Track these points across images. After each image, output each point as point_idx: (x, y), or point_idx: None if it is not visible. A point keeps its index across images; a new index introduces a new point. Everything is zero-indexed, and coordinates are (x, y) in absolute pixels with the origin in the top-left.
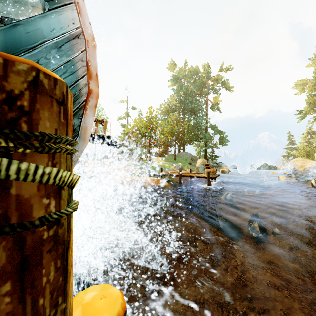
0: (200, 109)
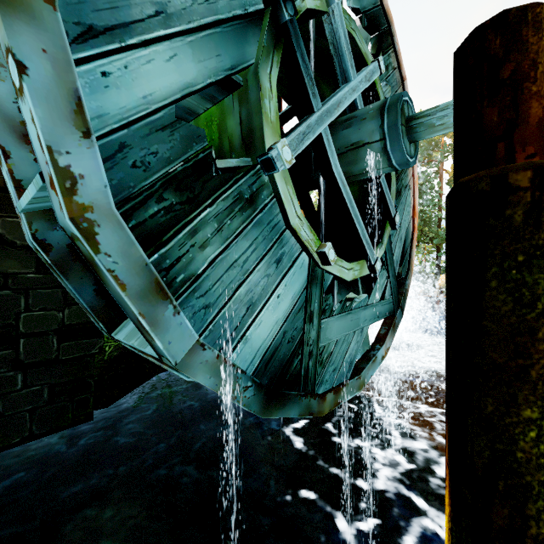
0: (428, 188)
